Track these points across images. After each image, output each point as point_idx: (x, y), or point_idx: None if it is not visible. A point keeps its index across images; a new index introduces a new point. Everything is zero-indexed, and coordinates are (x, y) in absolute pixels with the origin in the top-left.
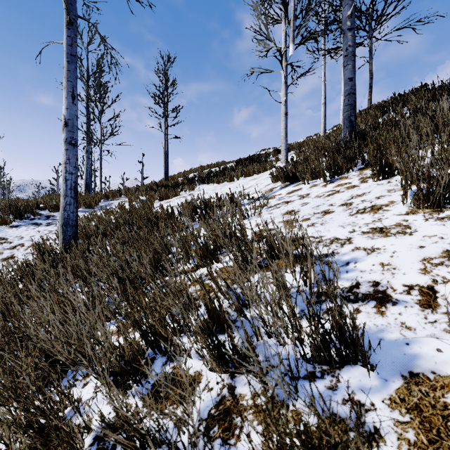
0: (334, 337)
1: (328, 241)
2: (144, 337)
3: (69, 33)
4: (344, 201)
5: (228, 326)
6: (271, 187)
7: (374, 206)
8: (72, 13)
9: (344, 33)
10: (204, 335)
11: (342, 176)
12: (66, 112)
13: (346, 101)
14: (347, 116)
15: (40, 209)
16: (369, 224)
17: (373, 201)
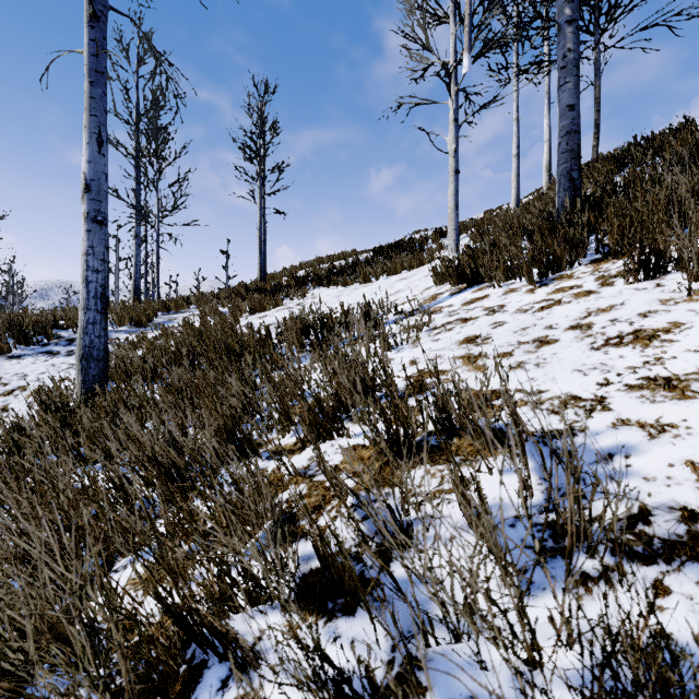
0: (615, 664)
1: (556, 402)
2: (180, 624)
3: (94, 34)
4: (574, 320)
5: (361, 600)
6: (433, 292)
7: (639, 331)
8: (97, 0)
9: (560, 28)
10: (311, 612)
11: (560, 273)
12: (88, 168)
13: (563, 145)
14: (565, 171)
15: (59, 328)
16: (638, 369)
17: (635, 321)
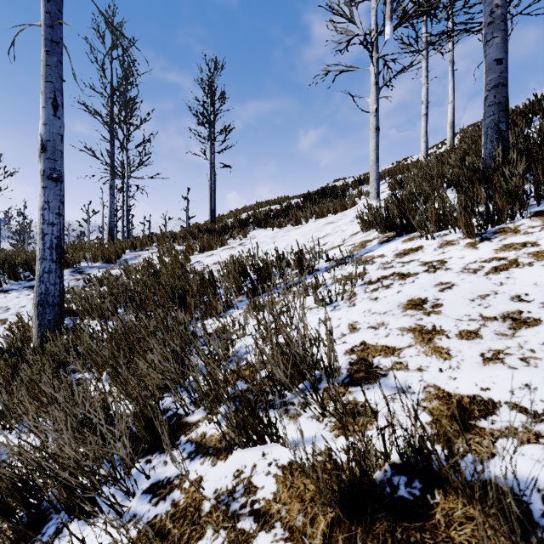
0: None
1: None
2: None
3: (49, 7)
4: None
5: None
6: (361, 239)
7: None
8: None
9: None
10: None
11: (501, 226)
12: (44, 130)
13: (490, 98)
14: (493, 123)
15: None
16: None
17: None
